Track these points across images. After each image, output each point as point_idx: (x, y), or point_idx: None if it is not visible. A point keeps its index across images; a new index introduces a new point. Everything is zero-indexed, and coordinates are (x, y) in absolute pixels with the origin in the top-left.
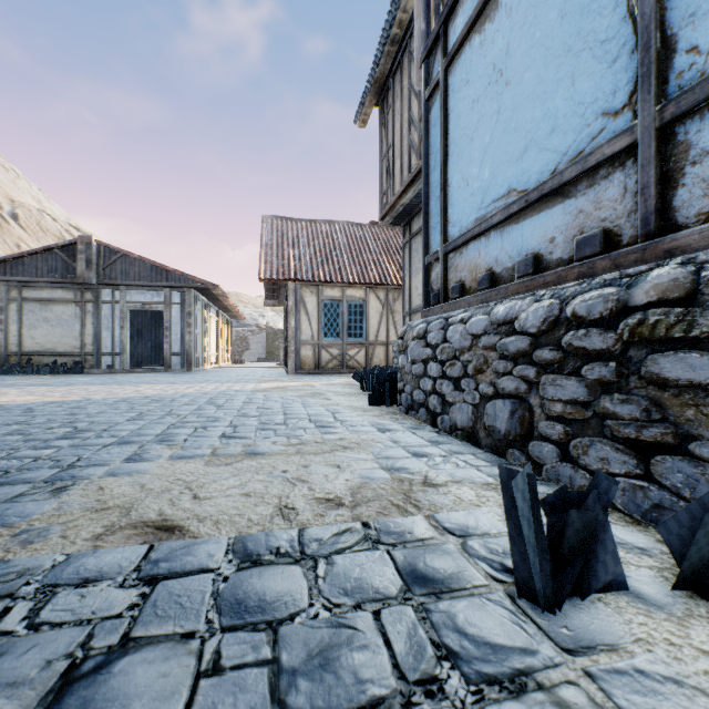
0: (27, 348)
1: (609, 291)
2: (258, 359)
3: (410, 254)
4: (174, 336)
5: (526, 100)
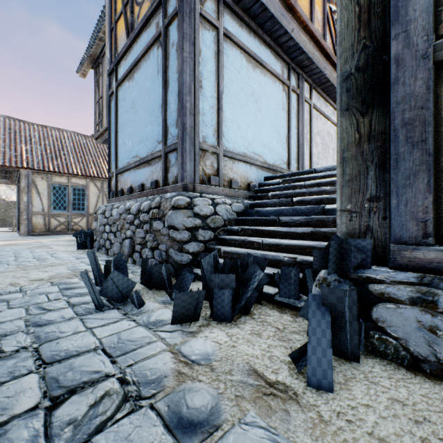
0: None
1: (149, 202)
2: None
3: None
4: None
5: (141, 122)
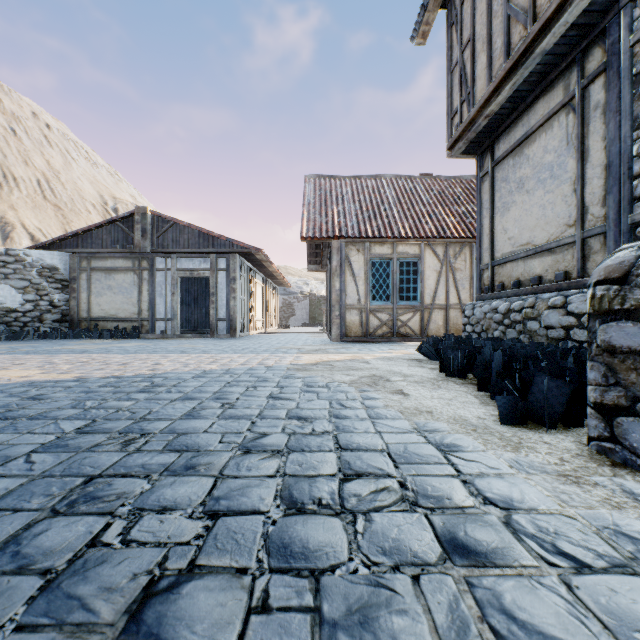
0: (94, 314)
1: None
2: (302, 324)
3: (492, 187)
4: (219, 301)
5: None
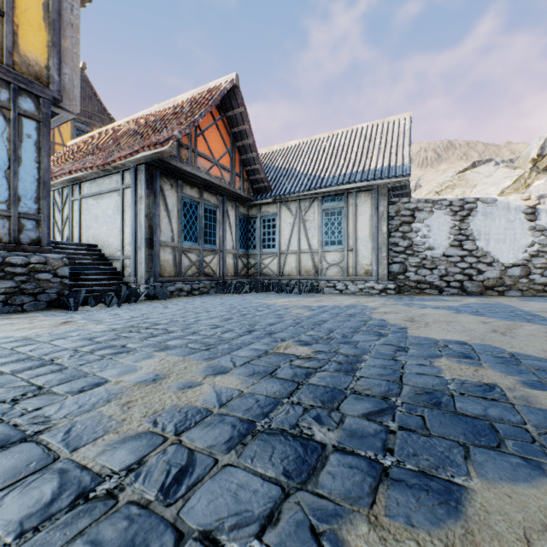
0: None
1: (23, 258)
2: None
3: None
4: None
5: None
